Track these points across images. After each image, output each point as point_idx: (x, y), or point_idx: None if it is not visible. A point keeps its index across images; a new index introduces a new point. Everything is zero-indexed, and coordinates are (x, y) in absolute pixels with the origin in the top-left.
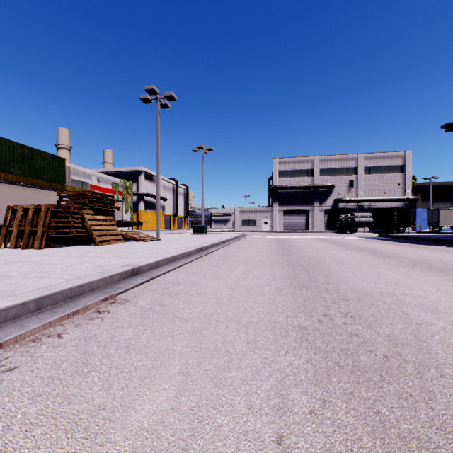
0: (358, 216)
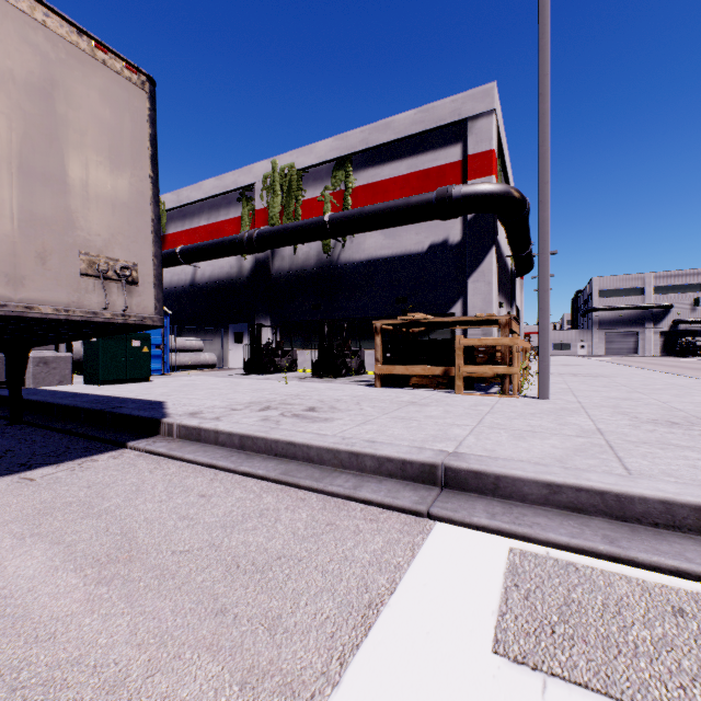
0: (700, 340)
